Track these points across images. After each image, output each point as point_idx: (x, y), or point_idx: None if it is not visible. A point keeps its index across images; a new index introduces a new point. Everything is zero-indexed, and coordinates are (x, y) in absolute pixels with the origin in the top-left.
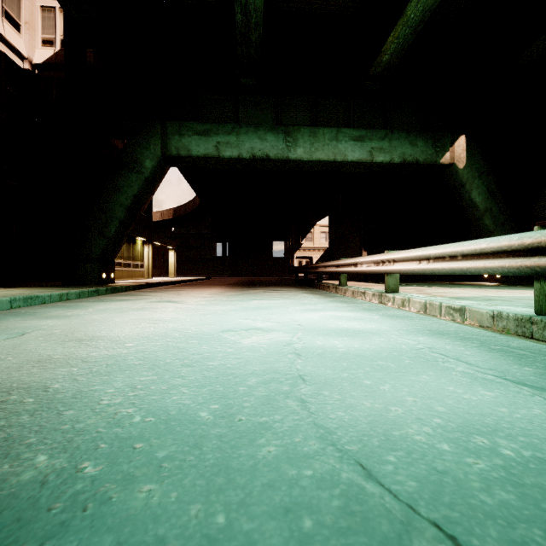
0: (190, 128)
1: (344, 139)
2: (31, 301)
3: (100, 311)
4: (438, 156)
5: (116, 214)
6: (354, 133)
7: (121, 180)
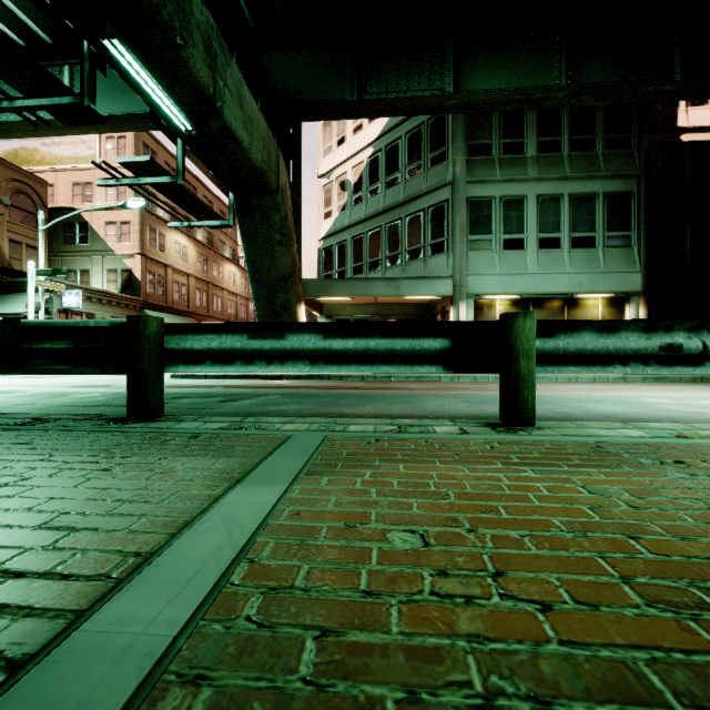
0: None
1: None
2: (660, 380)
3: (661, 387)
4: None
5: None
6: None
7: None
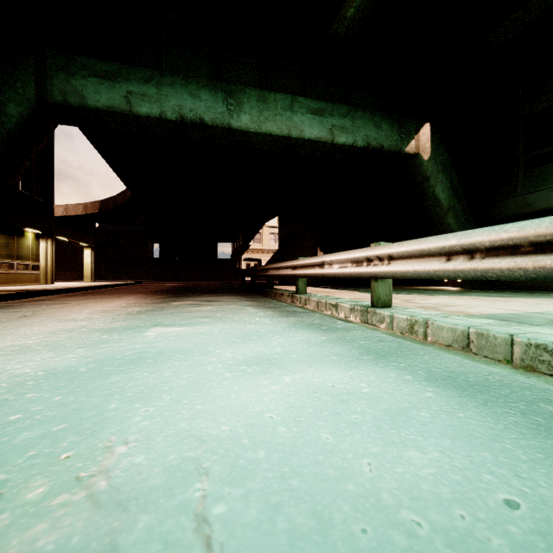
0: (85, 65)
1: (300, 110)
2: None
3: None
4: (404, 143)
5: None
6: (312, 104)
7: None
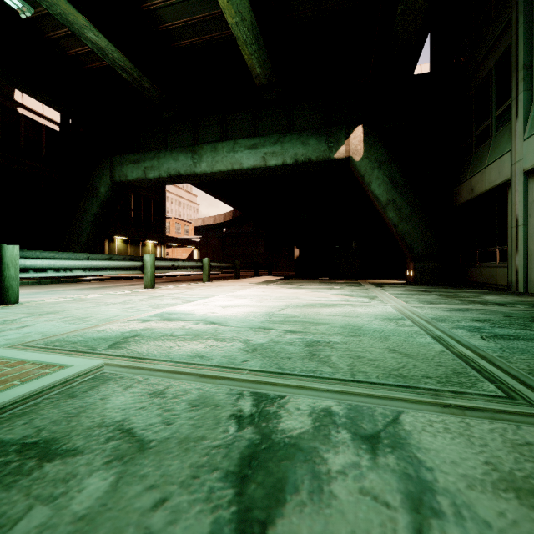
0: (127, 159)
1: (240, 149)
2: None
3: None
4: (332, 151)
5: (85, 228)
6: (249, 142)
7: (88, 203)
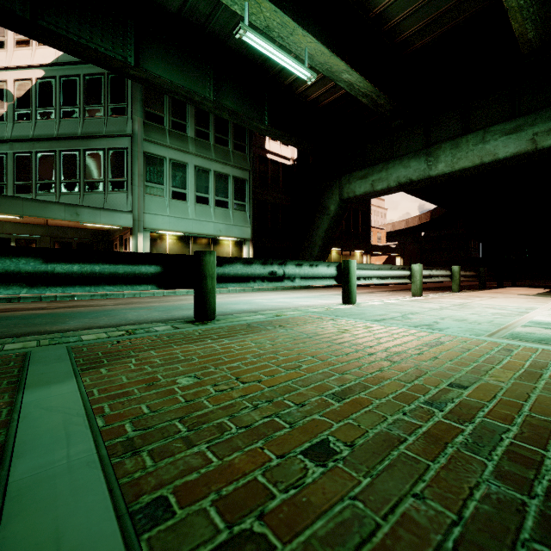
0: (355, 176)
1: (492, 138)
2: (260, 290)
3: (261, 294)
4: None
5: (317, 242)
6: (507, 126)
7: (319, 221)
